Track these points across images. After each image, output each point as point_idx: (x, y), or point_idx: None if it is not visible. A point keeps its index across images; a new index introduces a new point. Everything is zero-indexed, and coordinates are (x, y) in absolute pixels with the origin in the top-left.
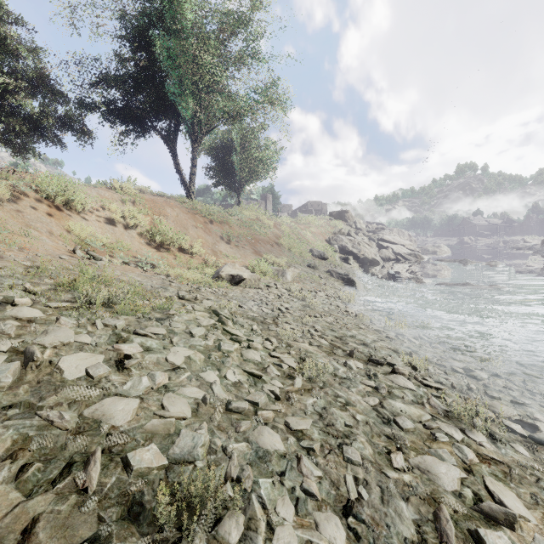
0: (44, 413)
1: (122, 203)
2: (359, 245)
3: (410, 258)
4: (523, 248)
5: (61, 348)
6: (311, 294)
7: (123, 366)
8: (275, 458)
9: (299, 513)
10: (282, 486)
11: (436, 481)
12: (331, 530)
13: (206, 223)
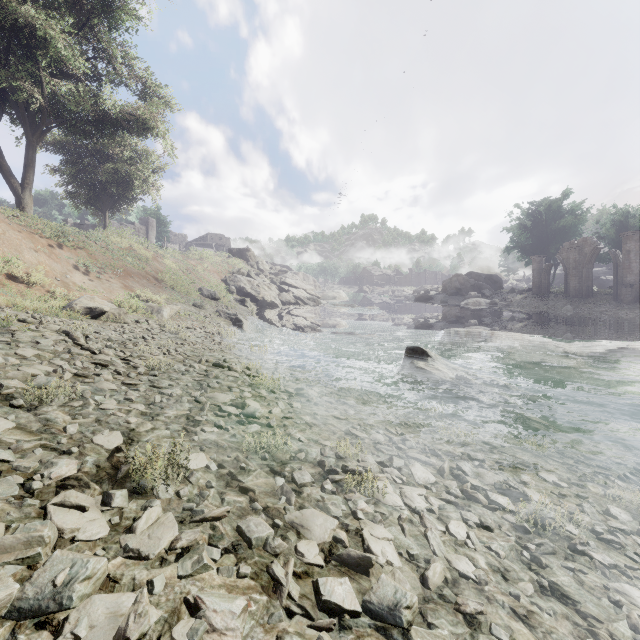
0: None
1: None
2: (259, 287)
3: (309, 303)
4: (402, 297)
5: None
6: (189, 330)
7: None
8: (110, 392)
9: (120, 404)
10: (111, 398)
11: (216, 400)
12: (137, 406)
13: (51, 246)
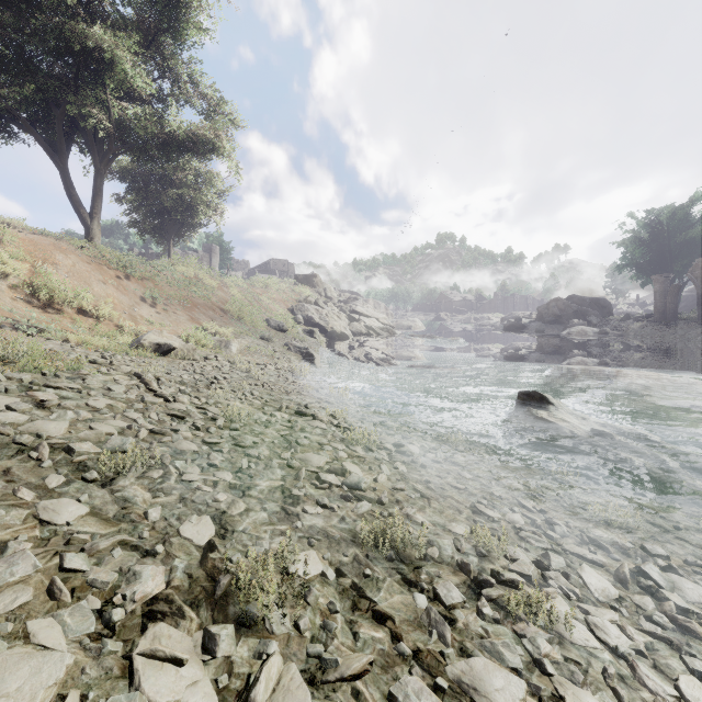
0: None
1: None
2: (328, 316)
3: (382, 333)
4: (487, 326)
5: None
6: (259, 367)
7: (43, 406)
8: (190, 454)
9: (203, 472)
10: (193, 464)
11: (309, 463)
12: (223, 476)
13: (119, 278)
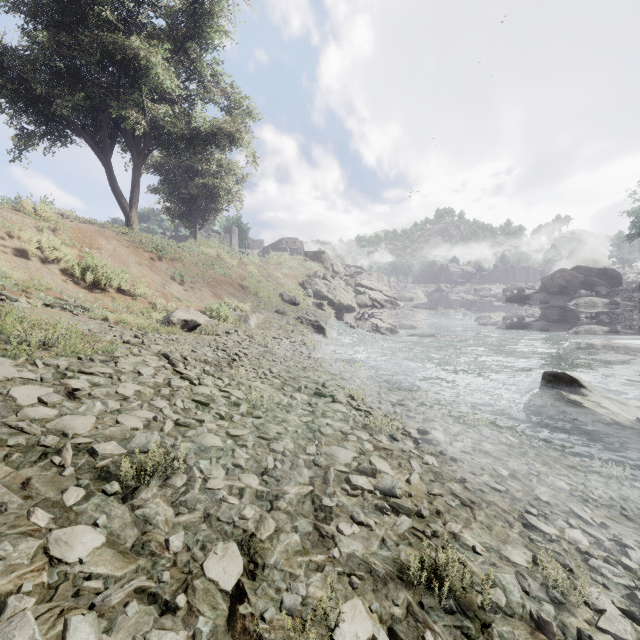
0: (13, 423)
1: (38, 231)
2: (335, 290)
3: (386, 305)
4: (488, 296)
5: (6, 382)
6: (275, 341)
7: (74, 396)
8: (215, 451)
9: (228, 475)
10: (218, 464)
11: (335, 459)
12: (249, 480)
13: (153, 259)
